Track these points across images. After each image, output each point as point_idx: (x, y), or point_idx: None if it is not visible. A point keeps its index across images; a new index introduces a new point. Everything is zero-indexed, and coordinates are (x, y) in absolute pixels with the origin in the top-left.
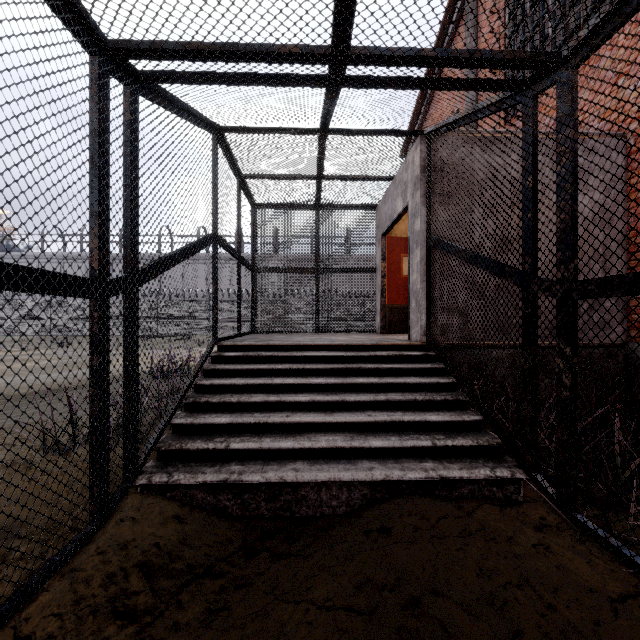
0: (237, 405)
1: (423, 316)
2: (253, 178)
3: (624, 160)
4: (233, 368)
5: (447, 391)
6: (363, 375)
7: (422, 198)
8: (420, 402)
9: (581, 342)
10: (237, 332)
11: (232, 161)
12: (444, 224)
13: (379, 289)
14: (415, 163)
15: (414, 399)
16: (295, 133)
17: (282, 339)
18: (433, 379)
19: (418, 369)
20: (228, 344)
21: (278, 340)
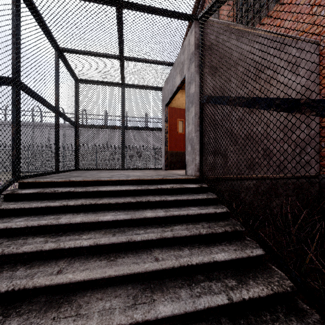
0: (2, 257)
1: (197, 157)
2: (69, 52)
3: (318, 58)
4: (20, 207)
5: (223, 220)
6: (151, 207)
7: (196, 68)
8: (203, 235)
9: (295, 175)
10: (55, 170)
11: (46, 30)
12: (211, 89)
13: (163, 141)
14: (190, 43)
15: (198, 233)
16: (95, 1)
17: (88, 175)
18: (211, 209)
19: (196, 199)
20: (29, 181)
21: (83, 176)
